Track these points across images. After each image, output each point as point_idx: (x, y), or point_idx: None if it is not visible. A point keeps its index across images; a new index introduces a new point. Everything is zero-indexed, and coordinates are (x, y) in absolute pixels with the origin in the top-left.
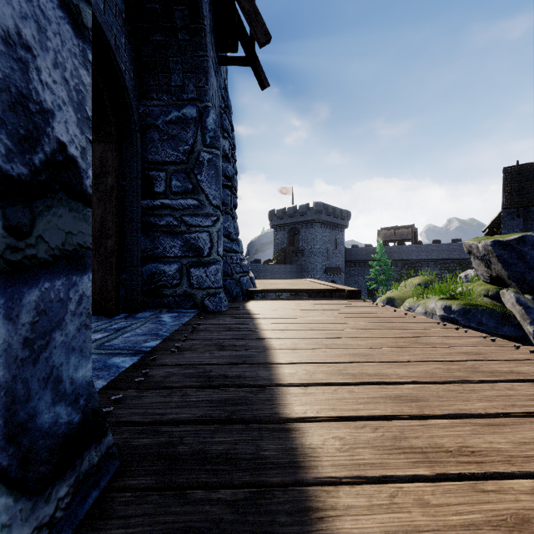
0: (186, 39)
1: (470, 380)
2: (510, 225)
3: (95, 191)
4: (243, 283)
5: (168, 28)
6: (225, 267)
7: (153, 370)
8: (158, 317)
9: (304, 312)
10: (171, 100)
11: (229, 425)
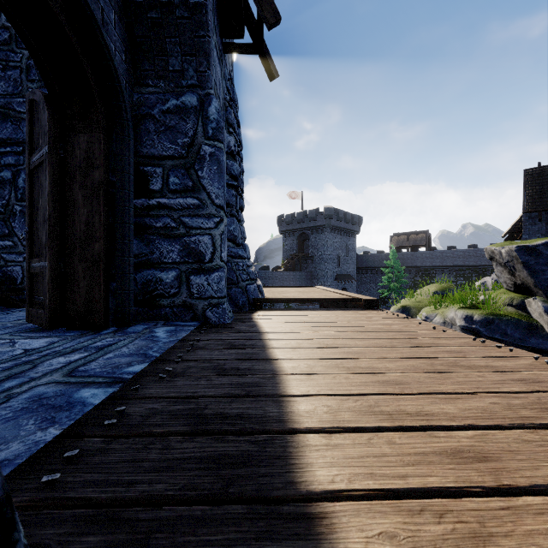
0: (185, 17)
1: (544, 422)
2: (531, 230)
3: (80, 187)
4: (250, 291)
5: (164, 4)
6: (230, 274)
7: (131, 406)
8: (151, 332)
9: (317, 325)
10: (168, 87)
11: (223, 507)
